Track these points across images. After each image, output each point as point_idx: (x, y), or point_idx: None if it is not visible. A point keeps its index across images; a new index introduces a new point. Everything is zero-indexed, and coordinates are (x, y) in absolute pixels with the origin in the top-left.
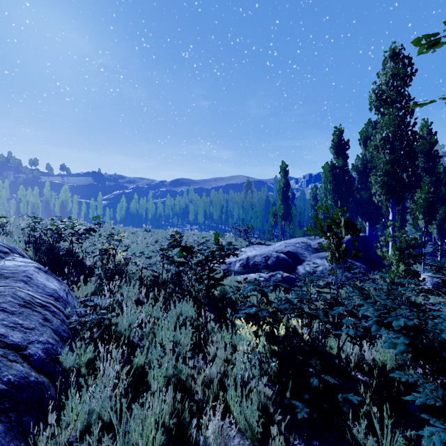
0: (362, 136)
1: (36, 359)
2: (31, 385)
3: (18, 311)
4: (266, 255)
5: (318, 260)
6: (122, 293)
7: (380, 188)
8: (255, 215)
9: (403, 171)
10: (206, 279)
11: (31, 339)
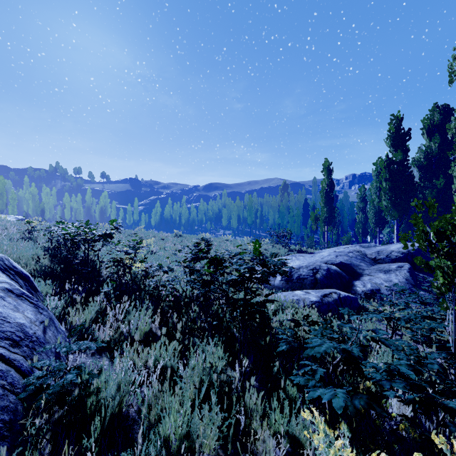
0: (425, 125)
1: None
2: None
3: None
4: (313, 267)
5: (381, 274)
6: (129, 321)
7: None
8: (292, 220)
9: None
10: (242, 305)
11: None
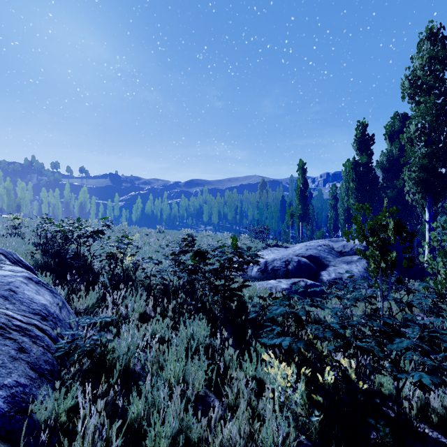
0: (387, 131)
1: None
2: None
3: None
4: (286, 259)
5: (344, 265)
6: (127, 305)
7: (414, 185)
8: (270, 216)
9: (442, 165)
10: (222, 289)
11: None
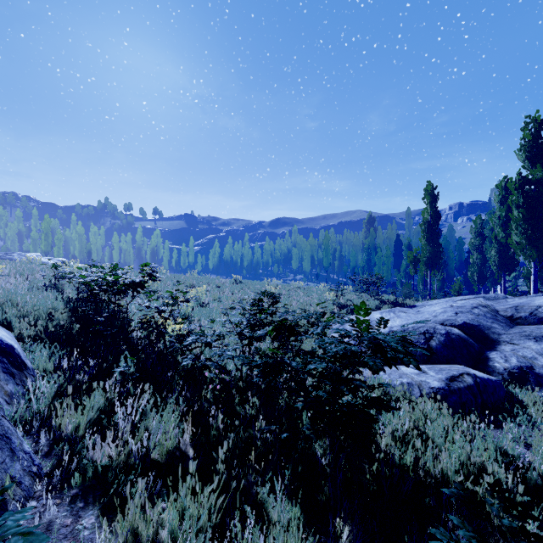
0: None
1: None
2: None
3: None
4: (425, 329)
5: (531, 343)
6: (147, 428)
7: None
8: (380, 261)
9: None
10: (330, 409)
11: None
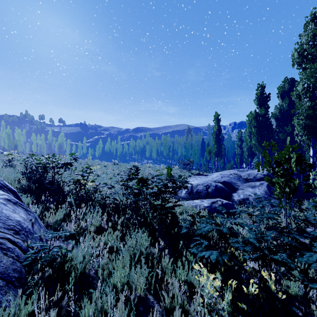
0: (279, 91)
1: None
2: None
3: None
4: (207, 184)
5: (250, 188)
6: (86, 220)
7: (302, 129)
8: (194, 153)
9: None
10: (159, 208)
11: None
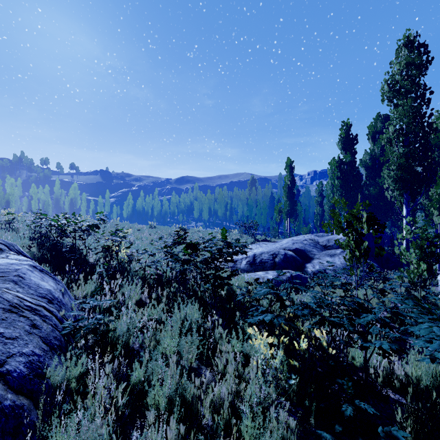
0: (370, 131)
1: (15, 377)
2: (4, 411)
3: (1, 317)
4: (273, 252)
5: (328, 258)
6: (123, 293)
7: (393, 183)
8: (259, 212)
9: (418, 164)
10: (212, 278)
11: (11, 352)
